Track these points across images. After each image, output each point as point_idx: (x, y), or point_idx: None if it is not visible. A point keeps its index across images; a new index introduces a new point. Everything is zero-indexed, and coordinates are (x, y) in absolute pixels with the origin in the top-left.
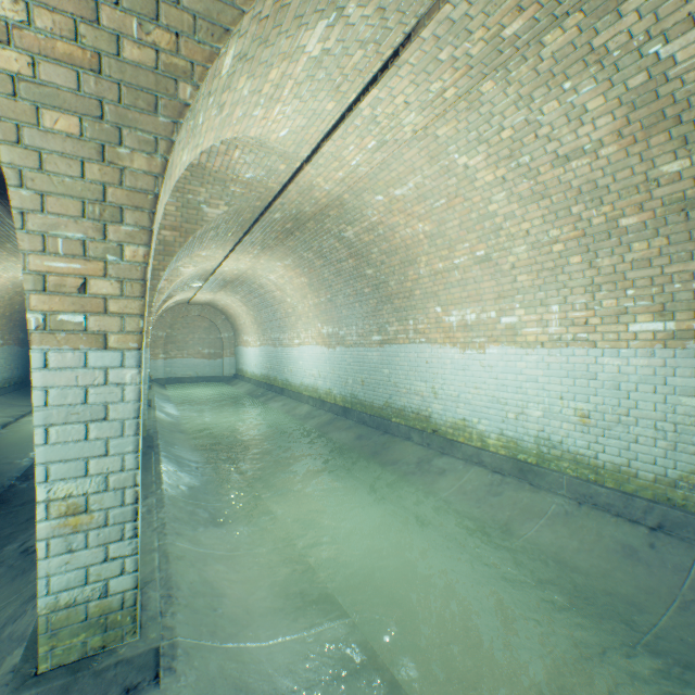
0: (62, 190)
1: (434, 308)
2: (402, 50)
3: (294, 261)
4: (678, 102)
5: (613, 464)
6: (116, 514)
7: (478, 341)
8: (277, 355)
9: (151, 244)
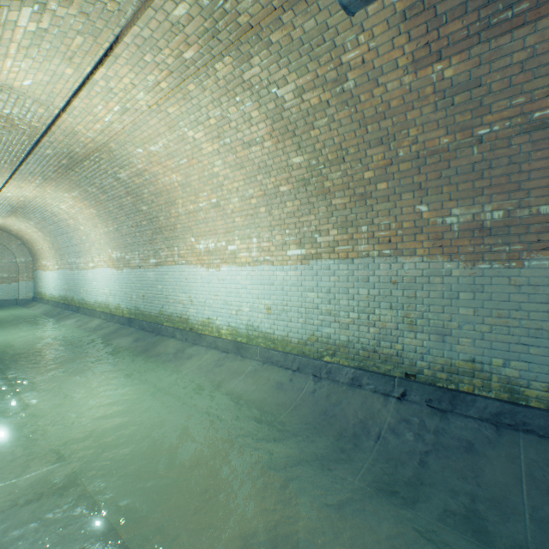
0: None
1: (191, 239)
2: (115, 46)
3: (81, 193)
4: (292, 123)
5: (281, 336)
6: None
7: (216, 262)
8: (74, 277)
9: None
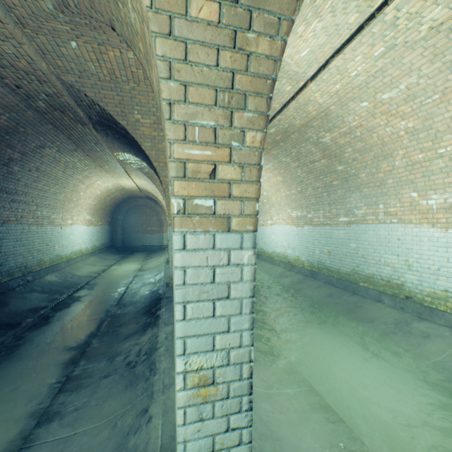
0: (199, 80)
1: (409, 194)
2: None
3: (274, 165)
4: None
5: None
6: (235, 387)
7: None
8: None
9: (266, 129)
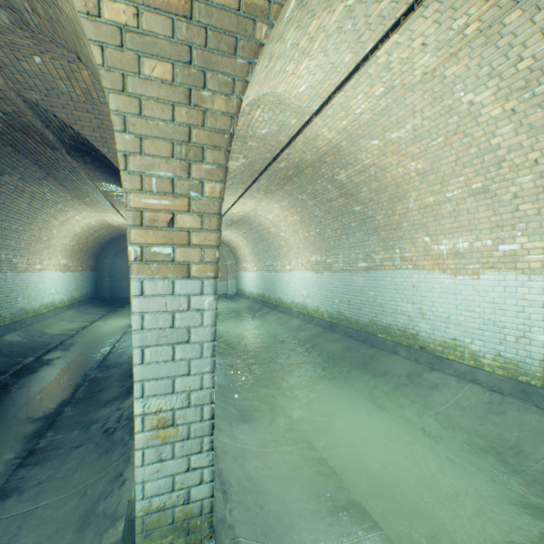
0: (156, 133)
1: (422, 238)
2: None
3: (289, 202)
4: None
5: None
6: (196, 428)
7: (471, 267)
8: (271, 278)
9: (225, 181)
